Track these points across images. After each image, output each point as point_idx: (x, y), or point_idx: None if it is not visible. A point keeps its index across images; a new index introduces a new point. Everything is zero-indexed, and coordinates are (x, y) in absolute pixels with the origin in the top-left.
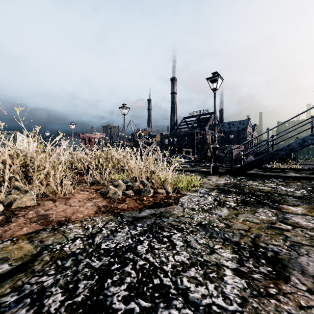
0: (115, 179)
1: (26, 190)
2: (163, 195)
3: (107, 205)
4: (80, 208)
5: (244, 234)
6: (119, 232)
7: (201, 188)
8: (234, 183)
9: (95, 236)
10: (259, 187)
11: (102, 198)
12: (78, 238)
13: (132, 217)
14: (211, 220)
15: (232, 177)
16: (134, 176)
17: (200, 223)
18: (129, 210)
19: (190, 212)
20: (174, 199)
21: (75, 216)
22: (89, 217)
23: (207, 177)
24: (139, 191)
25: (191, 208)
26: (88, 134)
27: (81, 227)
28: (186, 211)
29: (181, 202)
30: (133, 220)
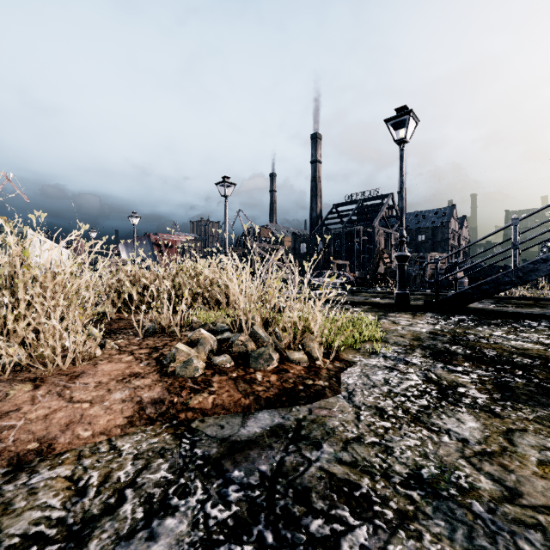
0: (199, 323)
1: None
2: (301, 365)
3: (163, 399)
4: (91, 408)
5: None
6: (171, 515)
7: (384, 345)
8: (451, 331)
9: (90, 533)
10: (513, 342)
11: (156, 377)
12: (32, 543)
13: (222, 441)
14: (443, 458)
15: (440, 318)
16: (237, 319)
17: (418, 476)
18: (216, 414)
19: (377, 424)
20: (329, 377)
21: (69, 435)
22: (107, 437)
23: (388, 317)
24: (245, 355)
25: (376, 409)
26: (165, 234)
27: (66, 485)
28: (365, 420)
29: (346, 387)
30: (223, 452)
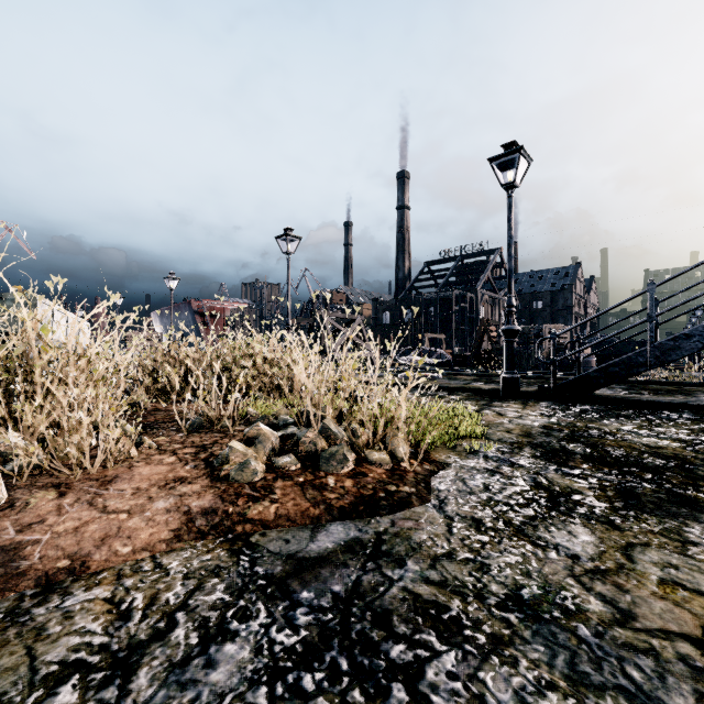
0: (257, 415)
1: (3, 451)
2: (383, 467)
3: (216, 509)
4: (129, 519)
5: (703, 668)
6: (230, 641)
7: (485, 442)
8: (569, 425)
9: (139, 660)
10: (646, 439)
11: (207, 482)
12: (73, 671)
13: (287, 558)
14: (548, 576)
15: (558, 408)
16: (304, 410)
17: (518, 597)
18: (280, 526)
19: (472, 538)
20: (417, 482)
21: (105, 551)
22: (150, 553)
23: (493, 408)
24: (314, 455)
25: (472, 520)
26: (210, 301)
27: (106, 608)
28: (459, 533)
29: (437, 495)
30: (289, 570)
